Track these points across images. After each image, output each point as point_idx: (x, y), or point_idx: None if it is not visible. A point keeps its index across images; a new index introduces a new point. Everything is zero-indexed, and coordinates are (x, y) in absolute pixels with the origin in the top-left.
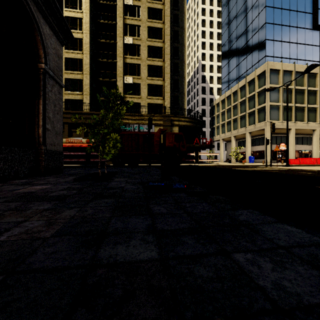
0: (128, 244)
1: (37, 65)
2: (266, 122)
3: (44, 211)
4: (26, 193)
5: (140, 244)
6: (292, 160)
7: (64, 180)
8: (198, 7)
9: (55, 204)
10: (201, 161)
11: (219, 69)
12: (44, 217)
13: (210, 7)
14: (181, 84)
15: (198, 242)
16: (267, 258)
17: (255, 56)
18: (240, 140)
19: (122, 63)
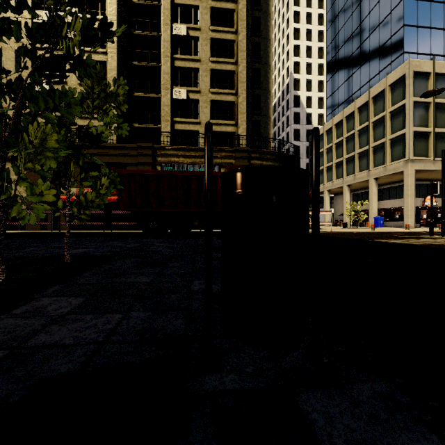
0: None
1: None
2: (407, 160)
3: None
4: None
5: None
6: None
7: None
8: None
9: None
10: None
11: (321, 86)
12: None
13: None
14: (265, 102)
15: None
16: None
17: (385, 54)
18: (357, 191)
19: (169, 66)
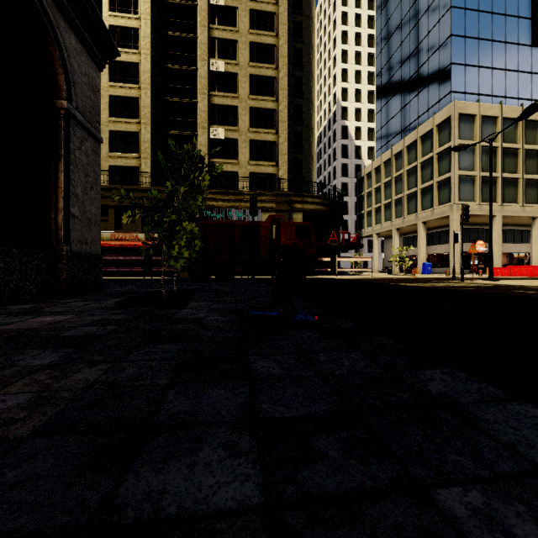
0: (194, 458)
1: (54, 103)
2: (453, 205)
3: (38, 371)
4: (21, 330)
5: (221, 460)
6: (498, 269)
7: (98, 306)
8: (335, 10)
9: (66, 355)
10: (340, 272)
11: (372, 116)
12: (35, 384)
13: (355, 10)
14: (307, 140)
15: (351, 454)
16: (520, 506)
17: (433, 92)
18: (408, 235)
19: (206, 104)
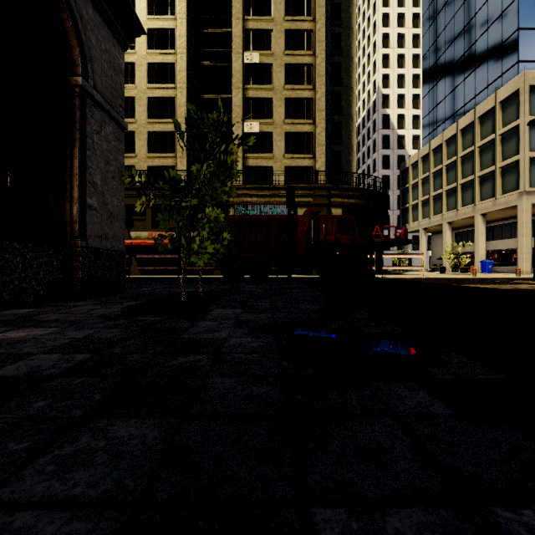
0: None
1: (68, 80)
2: (521, 193)
3: None
4: None
5: None
6: None
7: (102, 312)
8: None
9: None
10: (383, 270)
11: (416, 101)
12: None
13: None
14: (346, 129)
15: None
16: None
17: (495, 64)
18: (461, 229)
19: (240, 98)
